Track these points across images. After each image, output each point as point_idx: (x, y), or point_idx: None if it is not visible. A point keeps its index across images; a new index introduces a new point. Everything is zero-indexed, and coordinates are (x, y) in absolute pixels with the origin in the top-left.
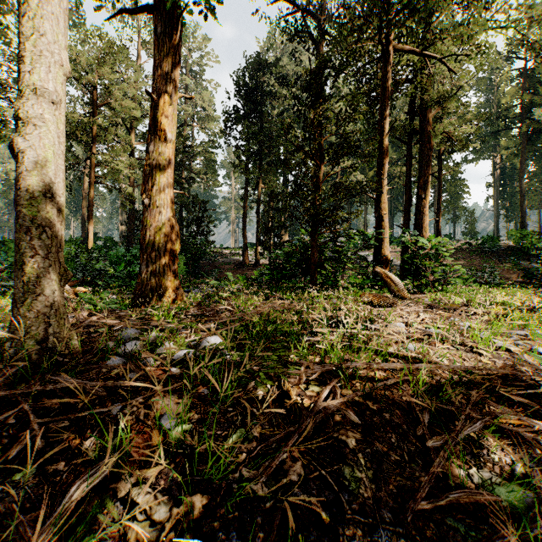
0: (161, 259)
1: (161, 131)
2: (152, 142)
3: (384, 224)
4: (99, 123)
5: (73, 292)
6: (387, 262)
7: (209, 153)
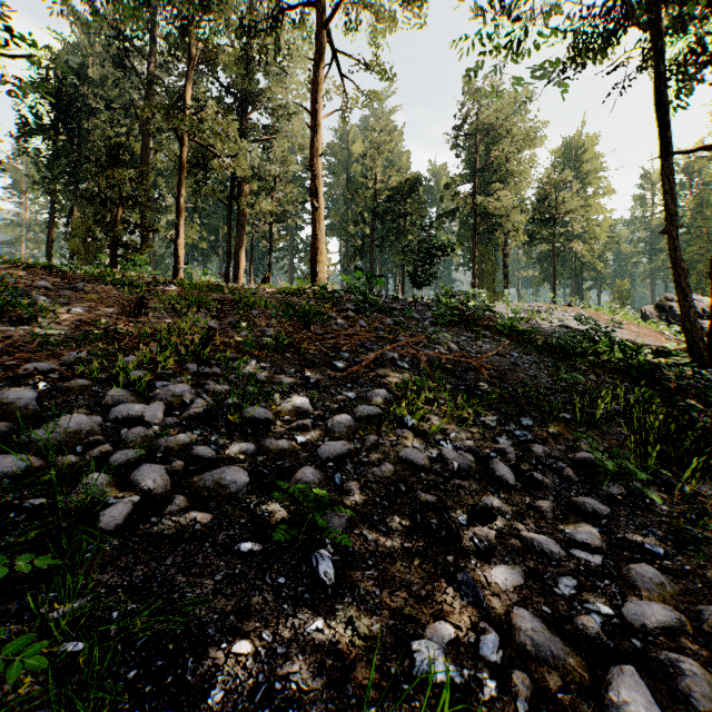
0: None
1: None
2: None
3: (179, 260)
4: None
5: None
6: None
7: None
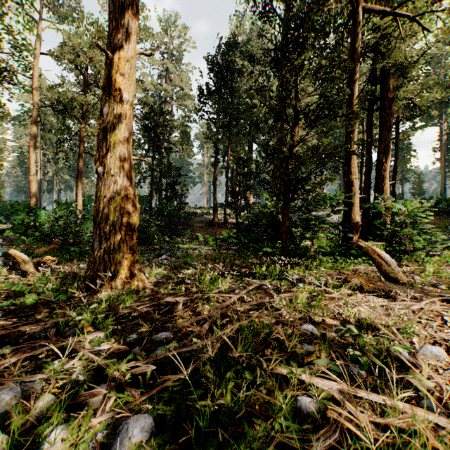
0: (116, 234)
1: (116, 91)
2: (106, 103)
3: (354, 189)
4: (85, 99)
5: (33, 265)
6: (357, 228)
7: (184, 126)
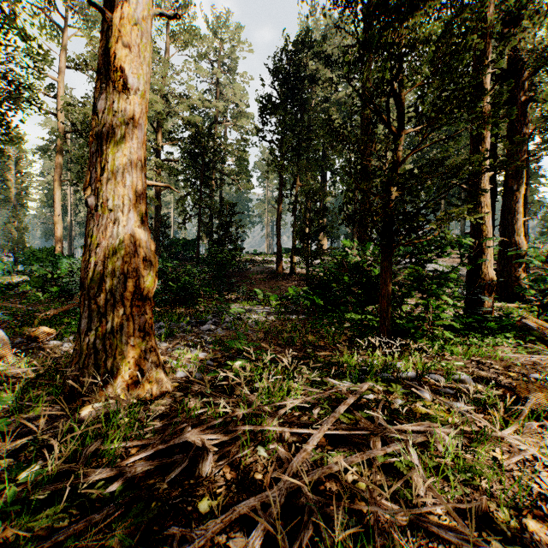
0: (116, 306)
1: (116, 72)
2: (102, 94)
3: (485, 229)
4: None
5: (10, 345)
6: (491, 287)
7: (240, 152)
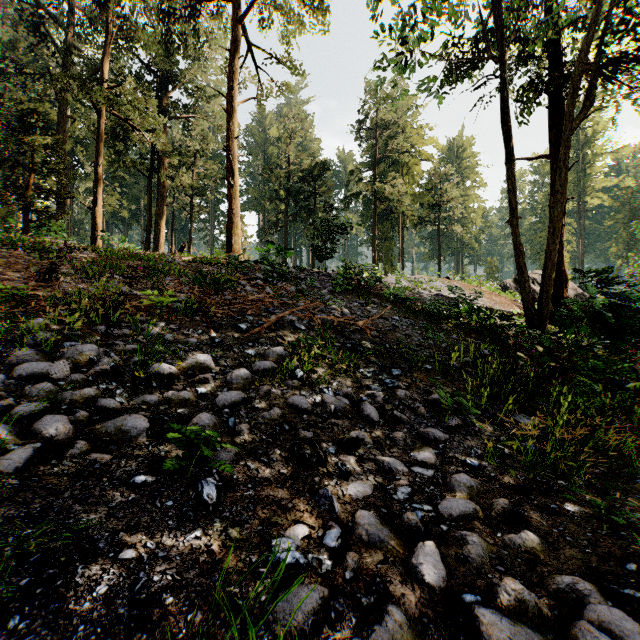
0: None
1: None
2: None
3: (98, 227)
4: None
5: None
6: None
7: None
